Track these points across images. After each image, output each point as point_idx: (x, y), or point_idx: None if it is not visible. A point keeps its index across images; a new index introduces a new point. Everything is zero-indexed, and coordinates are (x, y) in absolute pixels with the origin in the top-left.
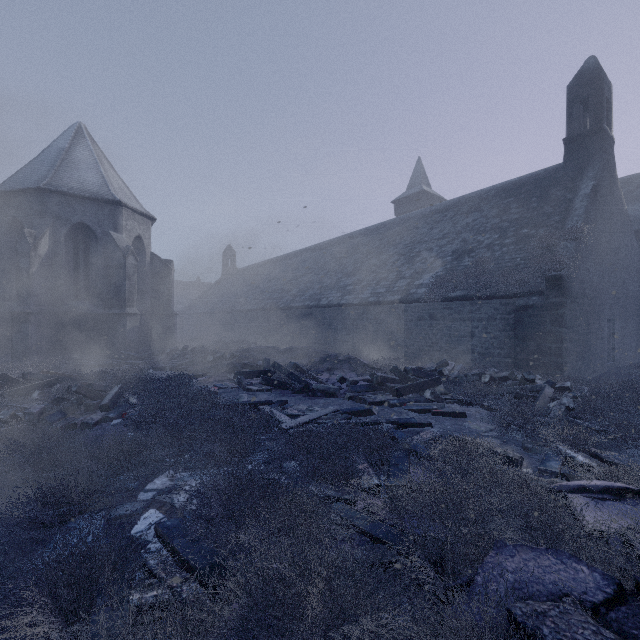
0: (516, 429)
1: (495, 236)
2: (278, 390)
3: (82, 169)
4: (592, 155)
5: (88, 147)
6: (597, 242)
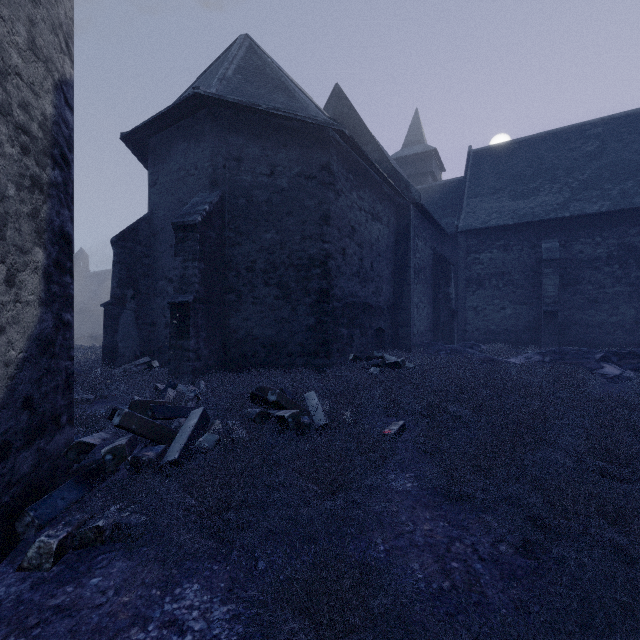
0: None
1: None
2: None
3: None
4: None
5: None
6: None
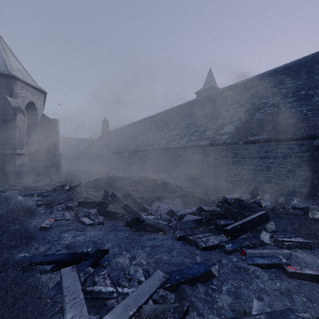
0: None
1: (277, 98)
2: (112, 220)
3: None
4: None
5: None
6: None
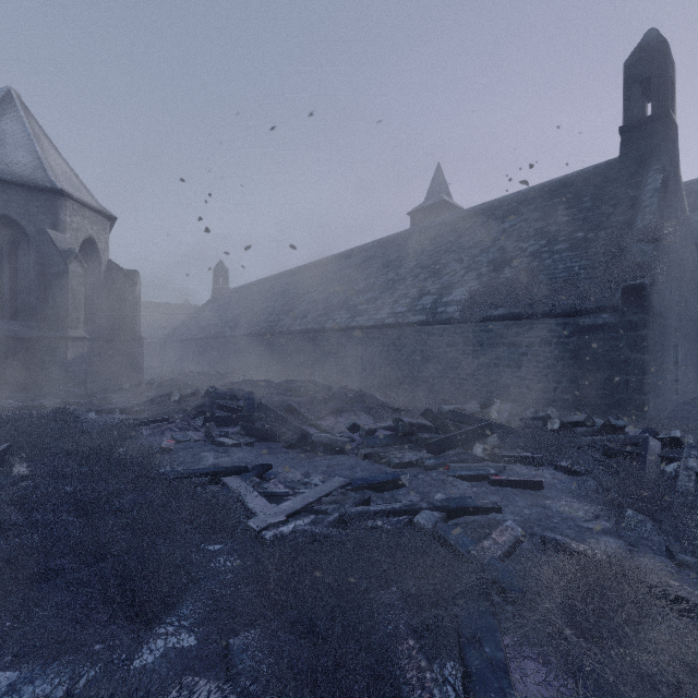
0: (644, 519)
1: (542, 242)
2: (264, 443)
3: (8, 146)
4: (656, 145)
5: (19, 119)
6: (668, 249)
